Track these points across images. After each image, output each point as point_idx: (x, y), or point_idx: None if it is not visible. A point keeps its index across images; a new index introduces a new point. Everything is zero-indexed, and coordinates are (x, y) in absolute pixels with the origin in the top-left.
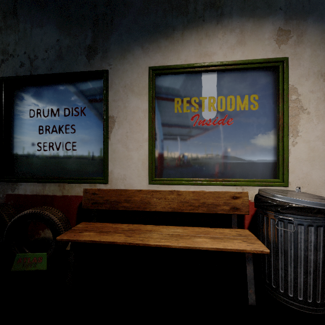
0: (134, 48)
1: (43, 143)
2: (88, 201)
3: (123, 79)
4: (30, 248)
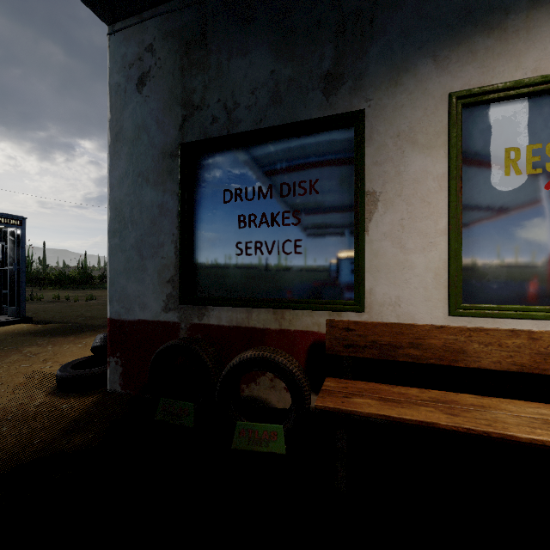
0: (418, 63)
1: (246, 243)
2: (336, 342)
3: (394, 123)
4: (243, 413)
